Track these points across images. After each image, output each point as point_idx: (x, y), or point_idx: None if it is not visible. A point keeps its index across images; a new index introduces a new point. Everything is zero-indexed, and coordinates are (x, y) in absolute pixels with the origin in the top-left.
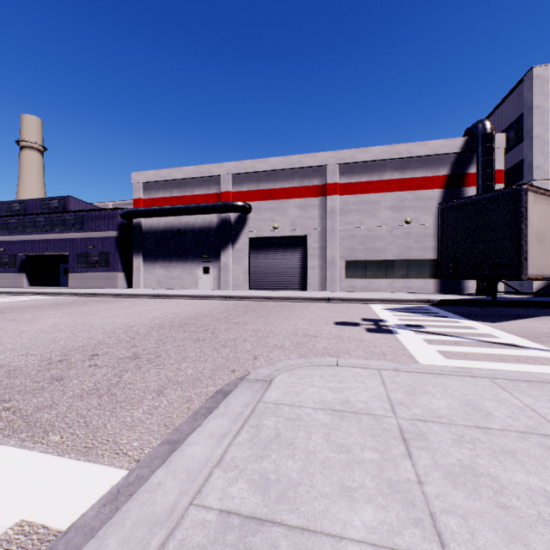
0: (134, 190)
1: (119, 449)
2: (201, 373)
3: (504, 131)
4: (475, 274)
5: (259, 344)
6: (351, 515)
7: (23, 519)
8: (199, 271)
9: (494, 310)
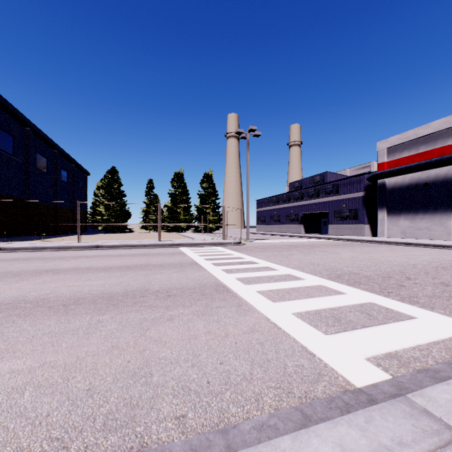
0: (378, 156)
1: None
2: None
3: None
4: None
5: None
6: None
7: None
8: None
9: None
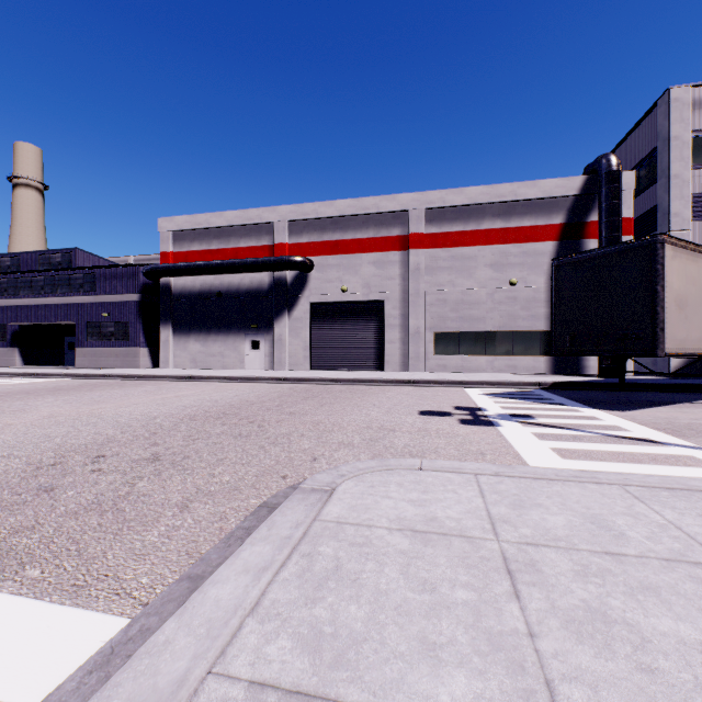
0: (161, 241)
1: (121, 588)
2: (241, 480)
3: (634, 168)
4: (599, 349)
5: (320, 440)
6: (435, 685)
7: None
8: (246, 345)
9: (622, 395)
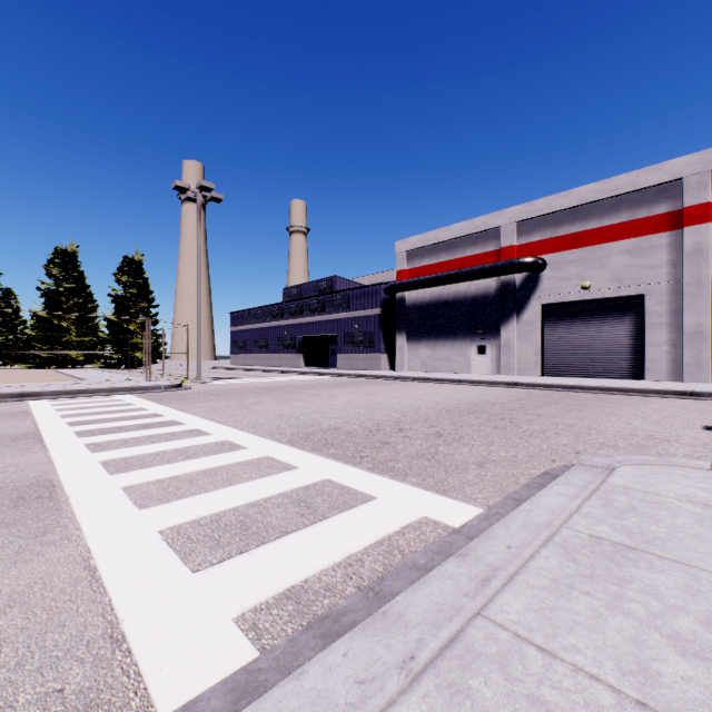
0: (397, 261)
1: (468, 496)
2: (515, 457)
3: None
4: None
5: (577, 439)
6: None
7: (426, 516)
8: (472, 350)
9: None
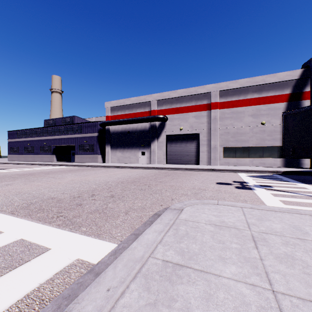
0: (106, 111)
1: (112, 236)
2: (145, 205)
3: None
4: (307, 155)
5: (173, 192)
6: (224, 268)
7: (78, 258)
8: (139, 153)
9: None
